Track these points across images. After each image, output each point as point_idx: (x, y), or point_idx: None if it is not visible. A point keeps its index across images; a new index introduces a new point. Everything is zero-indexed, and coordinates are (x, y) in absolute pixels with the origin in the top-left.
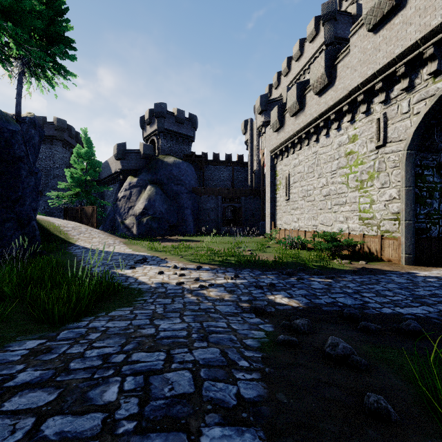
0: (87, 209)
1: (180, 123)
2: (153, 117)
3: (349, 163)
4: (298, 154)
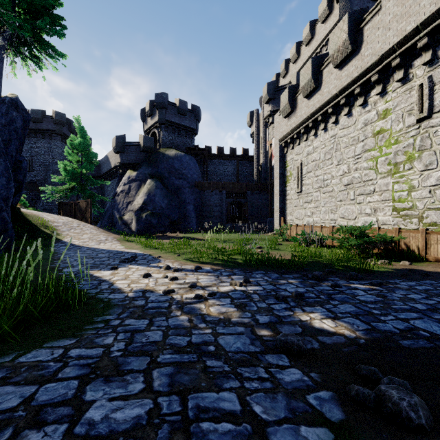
0: (81, 203)
1: (182, 114)
2: (154, 109)
3: (378, 144)
4: (312, 140)
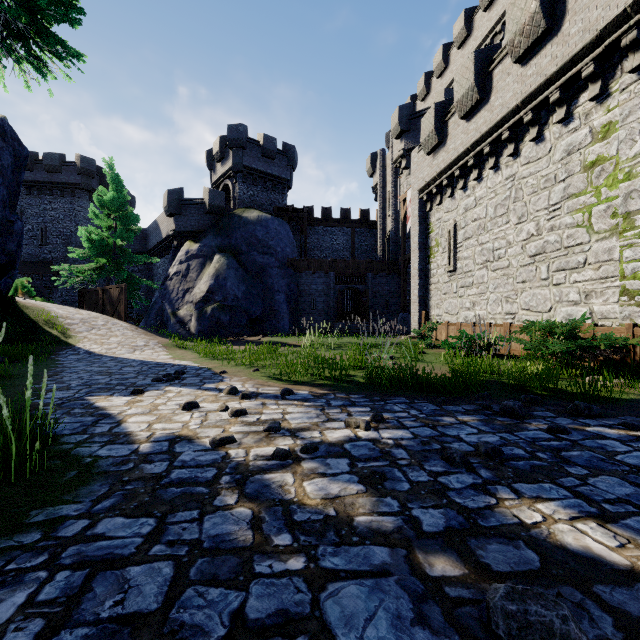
0: (112, 291)
1: (269, 157)
2: (226, 149)
3: (593, 183)
4: (474, 186)
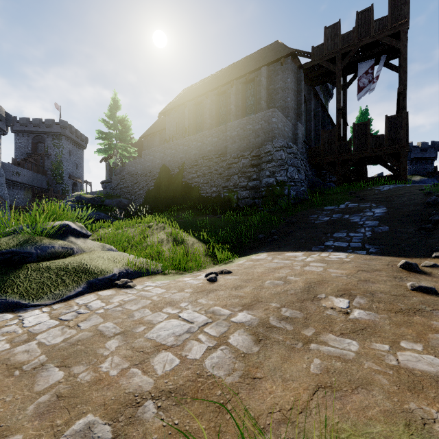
0: None
1: (424, 151)
2: None
3: None
4: None
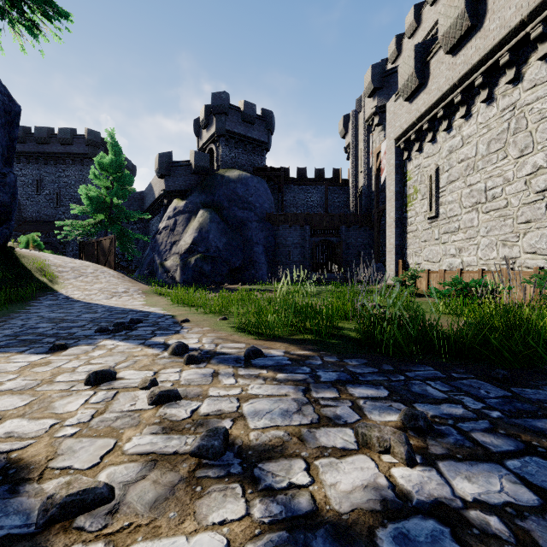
0: (104, 242)
1: (249, 122)
2: (211, 116)
3: None
4: (461, 125)
